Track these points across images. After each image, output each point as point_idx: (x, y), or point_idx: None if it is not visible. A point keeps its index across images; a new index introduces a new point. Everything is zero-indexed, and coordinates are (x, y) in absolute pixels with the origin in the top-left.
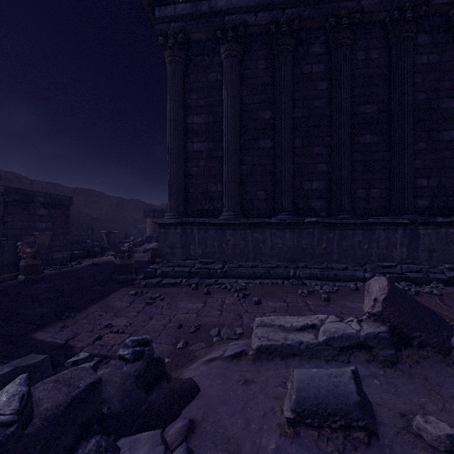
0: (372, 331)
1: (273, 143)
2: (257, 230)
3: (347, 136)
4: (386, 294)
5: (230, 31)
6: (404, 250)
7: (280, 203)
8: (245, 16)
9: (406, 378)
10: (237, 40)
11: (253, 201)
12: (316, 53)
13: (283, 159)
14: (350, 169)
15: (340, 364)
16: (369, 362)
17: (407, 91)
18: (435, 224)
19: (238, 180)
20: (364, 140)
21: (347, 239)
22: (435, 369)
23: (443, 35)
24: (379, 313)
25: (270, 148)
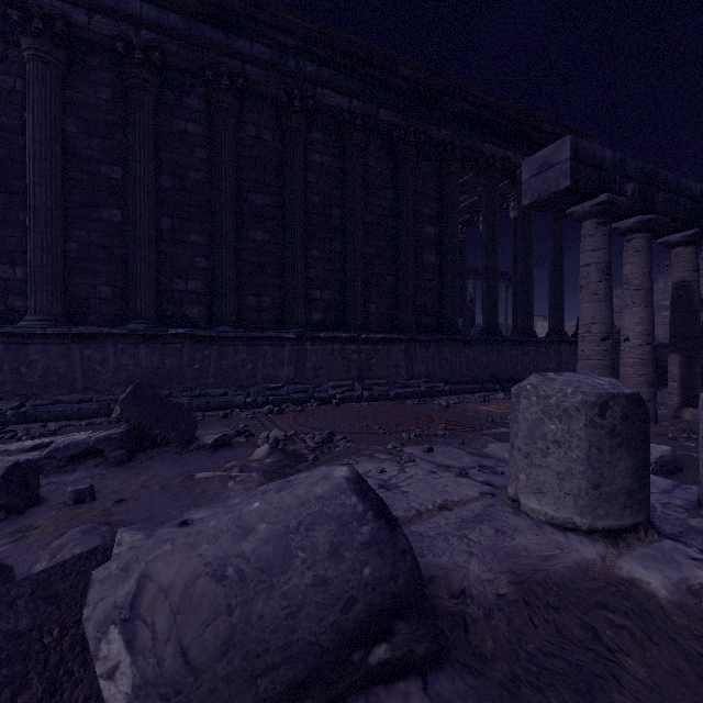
0: (104, 434)
1: (126, 217)
2: (92, 346)
3: (231, 227)
4: (125, 395)
5: (38, 19)
6: (292, 369)
7: (134, 307)
8: (70, 8)
9: (124, 471)
10: (53, 40)
11: (90, 300)
12: (193, 108)
13: (138, 243)
14: (234, 269)
15: (63, 474)
16: (97, 466)
17: (297, 190)
18: (321, 340)
19: (58, 265)
20: (255, 236)
21: (229, 357)
22: (165, 459)
23: (335, 138)
24: (120, 416)
25: (121, 224)
